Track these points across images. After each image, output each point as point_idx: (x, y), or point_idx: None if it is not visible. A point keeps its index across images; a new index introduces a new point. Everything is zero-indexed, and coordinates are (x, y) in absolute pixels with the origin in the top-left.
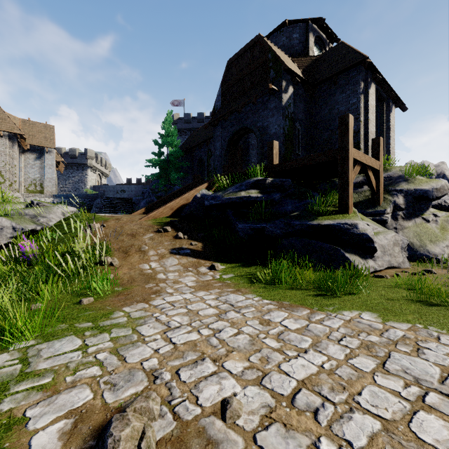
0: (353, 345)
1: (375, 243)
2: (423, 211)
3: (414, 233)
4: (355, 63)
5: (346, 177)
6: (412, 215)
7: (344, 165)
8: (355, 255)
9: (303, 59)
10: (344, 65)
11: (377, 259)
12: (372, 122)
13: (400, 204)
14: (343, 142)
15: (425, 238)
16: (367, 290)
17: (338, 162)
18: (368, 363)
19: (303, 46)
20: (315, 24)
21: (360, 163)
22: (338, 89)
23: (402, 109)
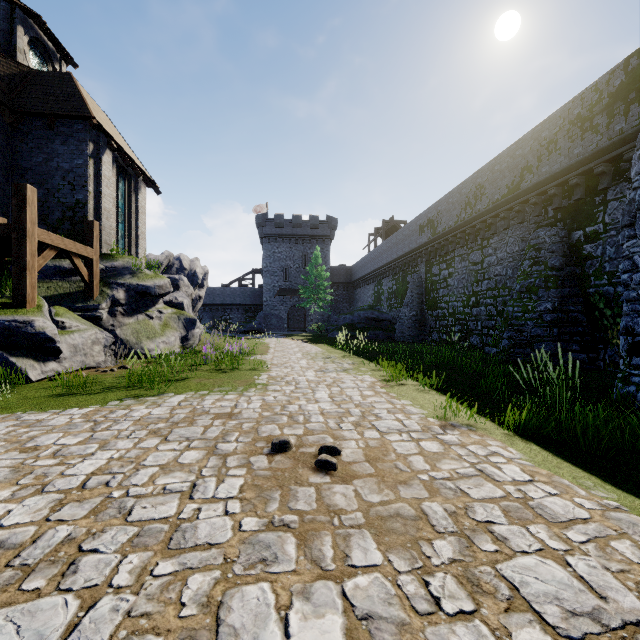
0: None
1: (59, 343)
2: (149, 307)
3: (133, 331)
4: (79, 115)
5: (25, 262)
6: (136, 312)
7: (22, 248)
8: (28, 359)
9: (3, 59)
10: (65, 109)
11: (64, 360)
12: (108, 197)
13: (121, 299)
14: (20, 218)
15: (143, 335)
16: (5, 394)
17: (13, 241)
18: None
19: (5, 38)
20: (30, 18)
21: (57, 247)
22: (59, 136)
23: (156, 191)
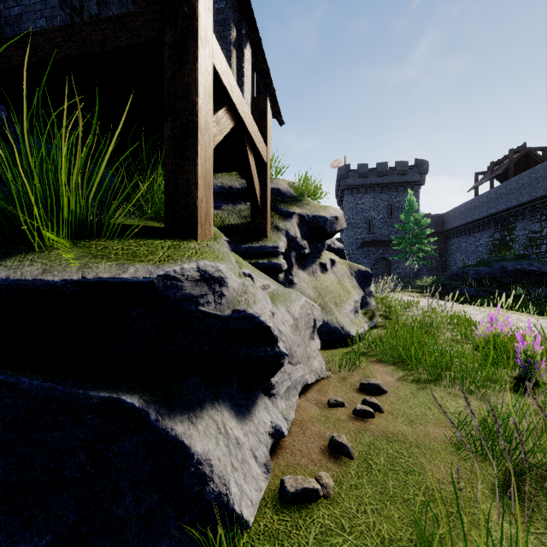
0: None
1: (279, 343)
2: (319, 253)
3: (315, 291)
4: None
5: (191, 107)
6: (309, 259)
7: (185, 67)
8: (215, 412)
9: None
10: None
11: (279, 388)
12: (249, 108)
13: (296, 238)
14: None
15: (330, 300)
16: None
17: (165, 53)
18: None
19: None
20: None
21: (233, 114)
22: None
23: (279, 121)
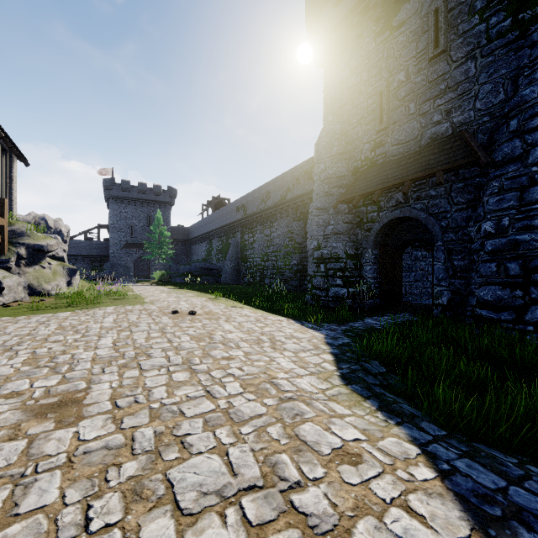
0: (2, 323)
1: (4, 284)
2: (41, 260)
3: (34, 277)
4: None
5: None
6: (33, 263)
7: None
8: None
9: None
10: None
11: (5, 296)
12: None
13: (23, 254)
14: None
15: (42, 280)
16: (2, 310)
17: None
18: (10, 324)
19: None
20: None
21: None
22: None
23: (25, 163)
